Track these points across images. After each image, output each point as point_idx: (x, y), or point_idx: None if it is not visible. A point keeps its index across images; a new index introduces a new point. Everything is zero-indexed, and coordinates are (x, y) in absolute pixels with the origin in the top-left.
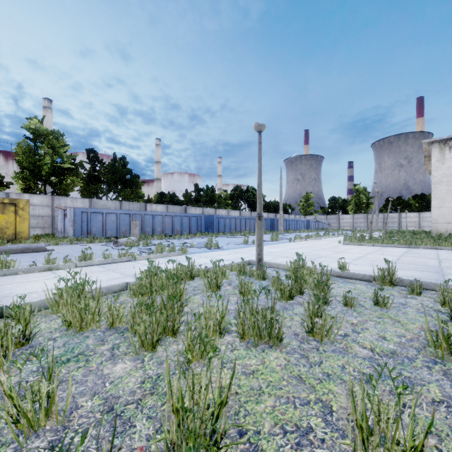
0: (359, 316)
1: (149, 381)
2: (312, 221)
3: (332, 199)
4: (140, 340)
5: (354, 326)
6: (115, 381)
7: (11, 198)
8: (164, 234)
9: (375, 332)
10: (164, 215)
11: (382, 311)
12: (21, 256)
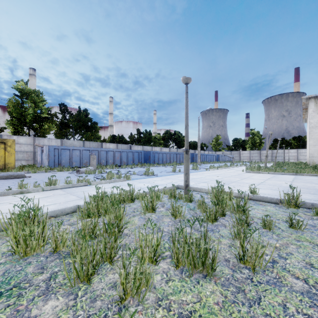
0: (280, 239)
1: None
2: (221, 155)
3: (235, 140)
4: (76, 272)
5: (279, 250)
6: None
7: (1, 138)
8: (114, 165)
9: (300, 257)
10: (115, 151)
11: (297, 233)
12: (5, 182)
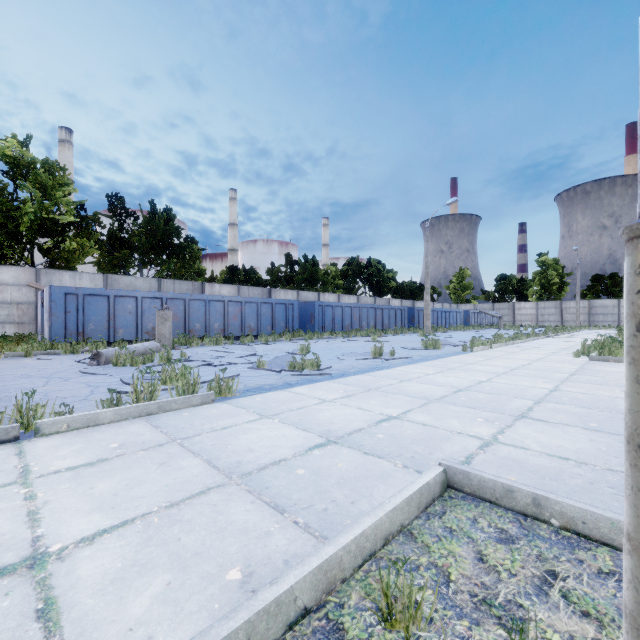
0: None
1: None
2: (473, 312)
3: (502, 278)
4: None
5: None
6: None
7: None
8: (226, 335)
9: None
10: (227, 300)
11: None
12: None
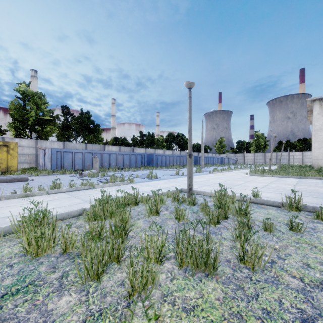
0: (279, 241)
1: (90, 319)
2: (225, 158)
3: (239, 142)
4: (87, 271)
5: (278, 252)
6: (57, 320)
7: (4, 141)
8: (117, 168)
9: (298, 258)
10: (118, 153)
11: (297, 235)
12: (8, 185)
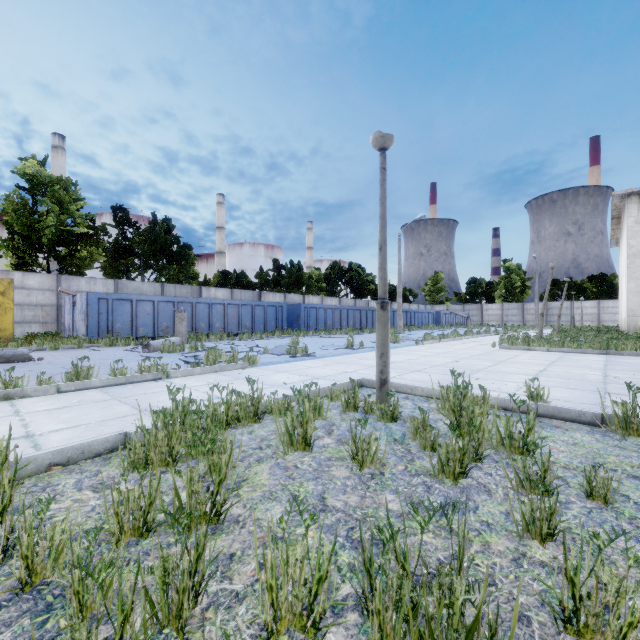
0: None
1: None
2: (444, 313)
3: (472, 281)
4: None
5: None
6: None
7: None
8: (226, 333)
9: None
10: (227, 303)
11: None
12: None
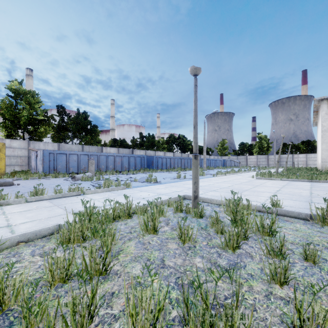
0: None
1: None
2: (227, 160)
3: (242, 144)
4: None
5: None
6: None
7: None
8: (115, 170)
9: None
10: (115, 155)
11: None
12: None
